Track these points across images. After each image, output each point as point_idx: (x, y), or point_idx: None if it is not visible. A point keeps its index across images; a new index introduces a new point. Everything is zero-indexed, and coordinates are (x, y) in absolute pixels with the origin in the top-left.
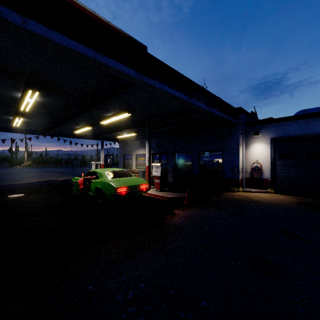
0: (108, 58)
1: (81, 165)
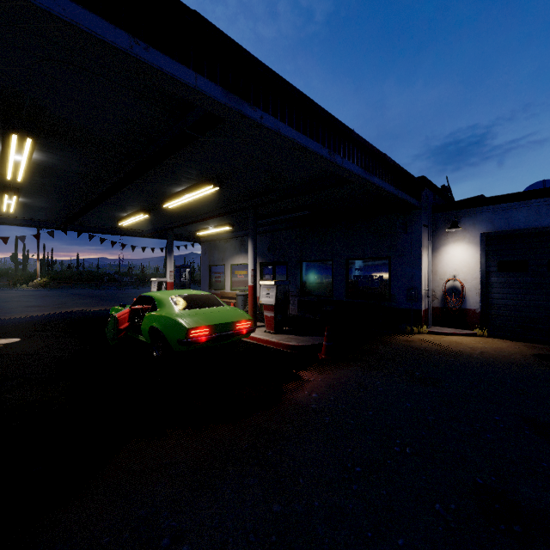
0: (160, 55)
1: (136, 284)
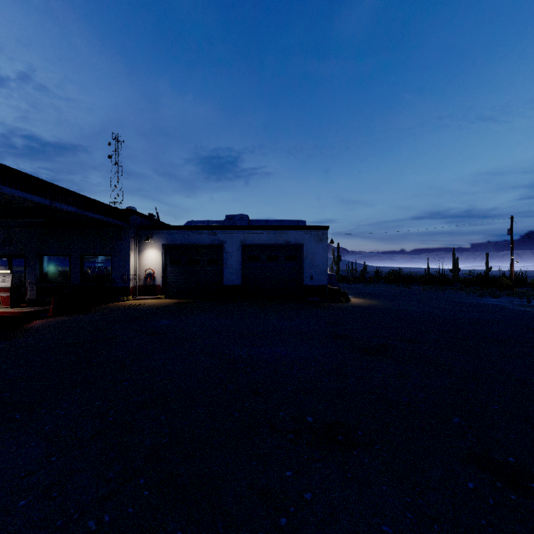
0: None
1: None
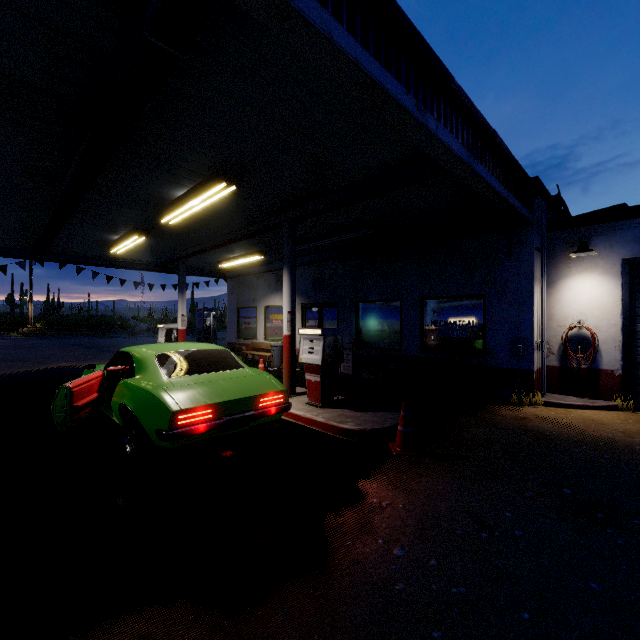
0: None
1: (153, 331)
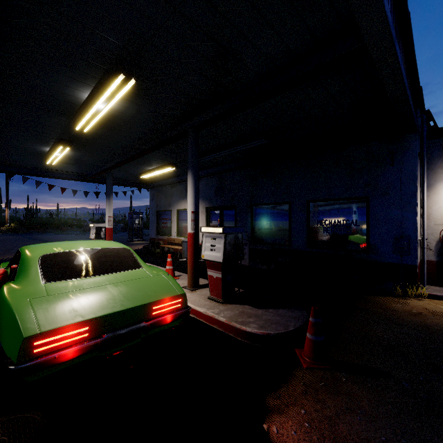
0: None
1: None
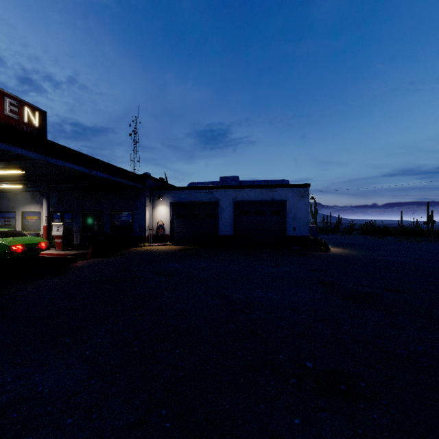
0: (17, 148)
1: None
